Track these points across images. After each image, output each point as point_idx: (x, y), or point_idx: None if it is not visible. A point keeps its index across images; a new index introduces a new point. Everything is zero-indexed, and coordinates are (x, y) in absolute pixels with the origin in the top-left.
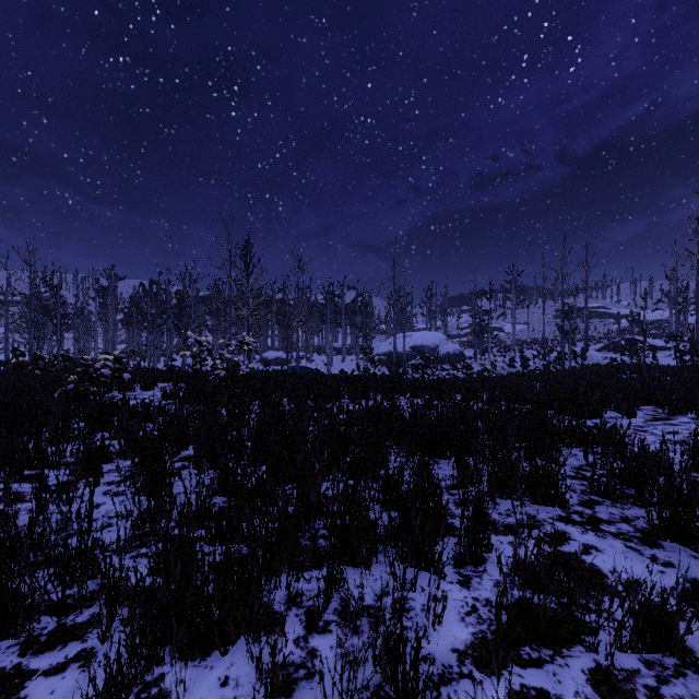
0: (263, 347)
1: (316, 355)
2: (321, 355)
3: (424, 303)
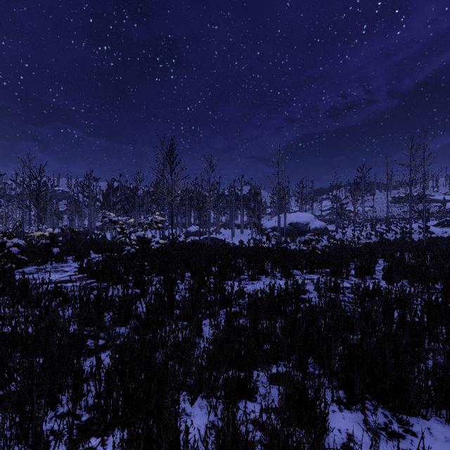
0: (188, 224)
1: (223, 229)
2: (226, 229)
3: (297, 193)
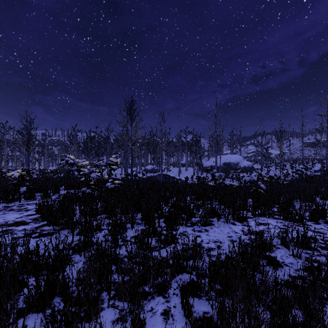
0: (146, 163)
1: (172, 167)
2: (175, 167)
3: (229, 139)
